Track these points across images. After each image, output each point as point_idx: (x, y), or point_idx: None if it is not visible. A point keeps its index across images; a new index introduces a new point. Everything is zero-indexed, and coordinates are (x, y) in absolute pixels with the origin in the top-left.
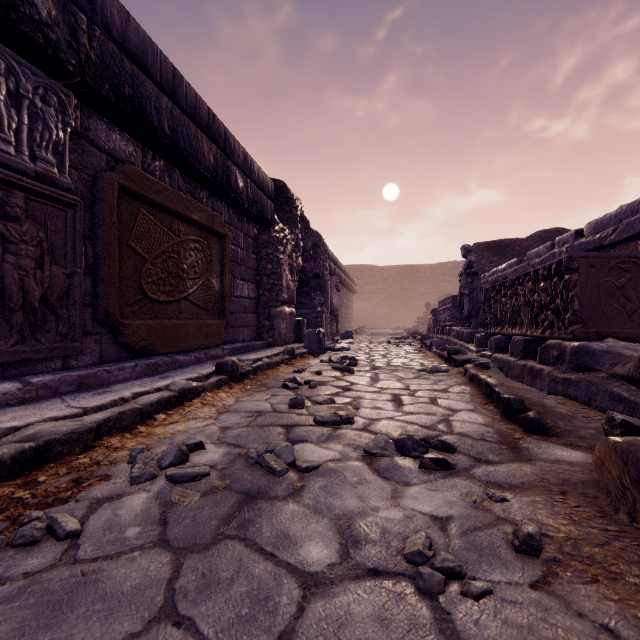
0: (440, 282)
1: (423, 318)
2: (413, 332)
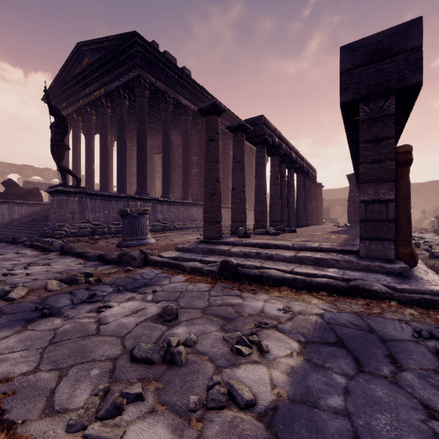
0: (430, 194)
1: (419, 219)
2: (421, 228)
